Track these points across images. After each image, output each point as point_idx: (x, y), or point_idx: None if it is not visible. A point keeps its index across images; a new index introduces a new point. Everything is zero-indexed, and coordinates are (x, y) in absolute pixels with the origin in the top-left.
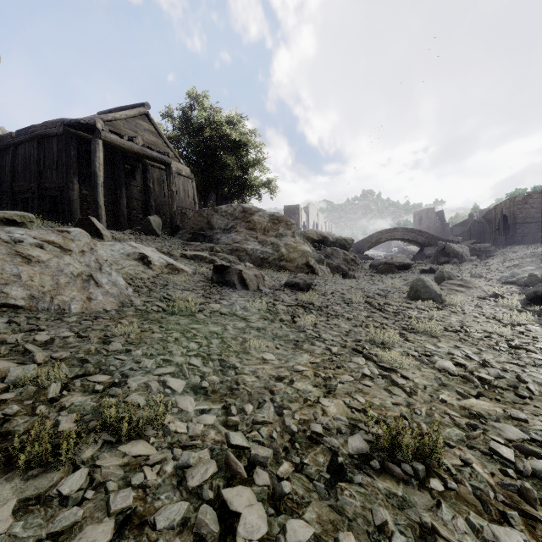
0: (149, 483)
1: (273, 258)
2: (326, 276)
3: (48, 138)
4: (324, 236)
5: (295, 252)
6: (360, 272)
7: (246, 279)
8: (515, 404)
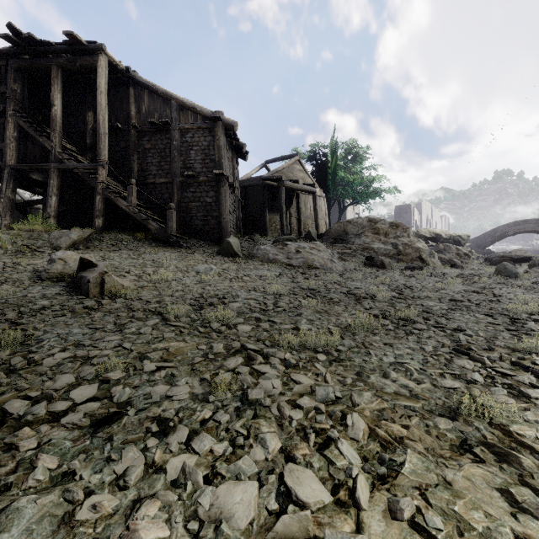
0: (393, 285)
1: (392, 253)
2: (435, 265)
3: (251, 187)
4: (437, 234)
5: (410, 249)
6: (473, 265)
7: (384, 263)
8: (487, 290)
